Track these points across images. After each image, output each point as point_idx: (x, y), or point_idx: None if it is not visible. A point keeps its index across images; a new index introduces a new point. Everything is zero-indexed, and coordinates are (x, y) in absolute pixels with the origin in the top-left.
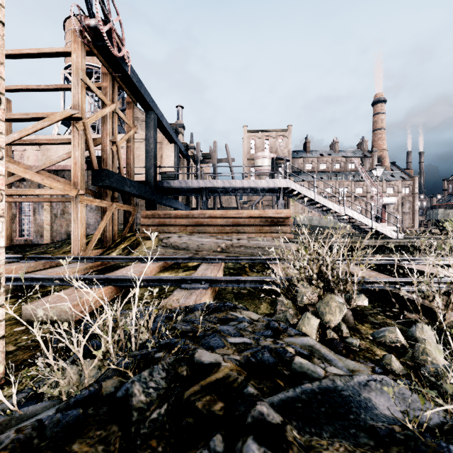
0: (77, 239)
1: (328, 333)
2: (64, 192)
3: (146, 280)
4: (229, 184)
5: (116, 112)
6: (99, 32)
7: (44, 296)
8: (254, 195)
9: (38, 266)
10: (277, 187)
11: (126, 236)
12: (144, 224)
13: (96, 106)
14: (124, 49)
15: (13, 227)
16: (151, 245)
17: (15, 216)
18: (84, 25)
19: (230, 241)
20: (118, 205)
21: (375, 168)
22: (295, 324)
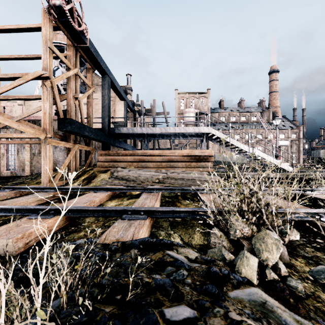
0: (46, 173)
1: (267, 274)
2: (35, 136)
3: (92, 211)
4: (165, 130)
5: (78, 75)
6: (63, 11)
7: (2, 225)
8: (184, 138)
9: (10, 195)
10: (201, 133)
11: (86, 170)
12: (100, 160)
13: None
14: (83, 25)
15: (1, 163)
16: (105, 177)
17: (4, 155)
18: (51, 4)
19: (166, 173)
20: (80, 146)
21: (275, 119)
22: (233, 264)
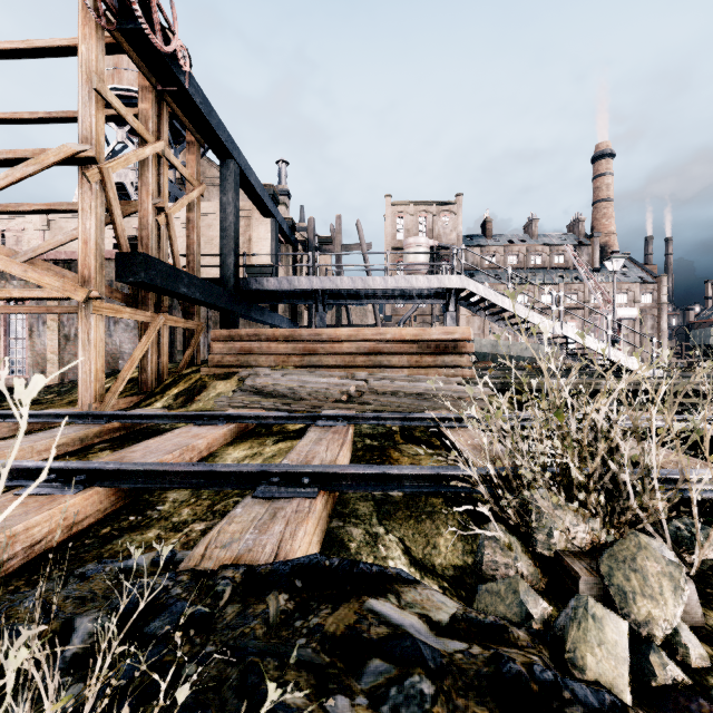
0: (89, 379)
1: (656, 667)
2: (64, 294)
3: (182, 474)
4: (363, 283)
5: (165, 157)
6: (128, 6)
7: None
8: (405, 302)
9: (0, 431)
10: (444, 290)
11: (183, 373)
12: (216, 351)
13: None
14: (175, 40)
15: None
16: (226, 388)
17: None
18: None
19: (364, 381)
20: (169, 319)
21: (610, 258)
22: (558, 638)
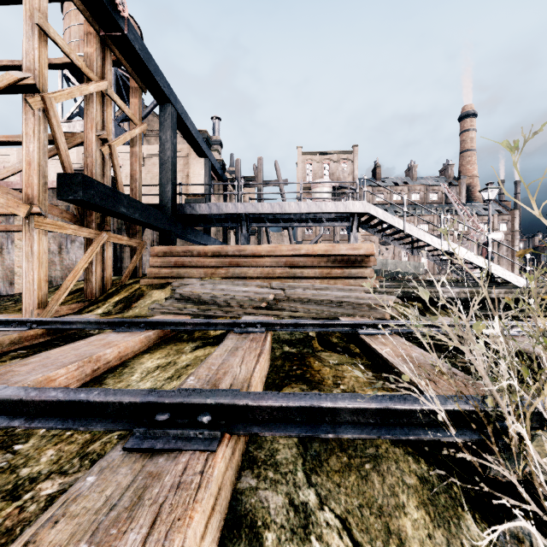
0: (32, 288)
1: None
2: (8, 210)
3: (43, 405)
4: (280, 208)
5: (108, 95)
6: None
7: None
8: (315, 225)
9: None
10: (348, 214)
11: (125, 284)
12: (154, 265)
13: None
14: None
15: None
16: (161, 297)
17: None
18: None
19: (282, 290)
20: (113, 237)
21: (486, 188)
22: None
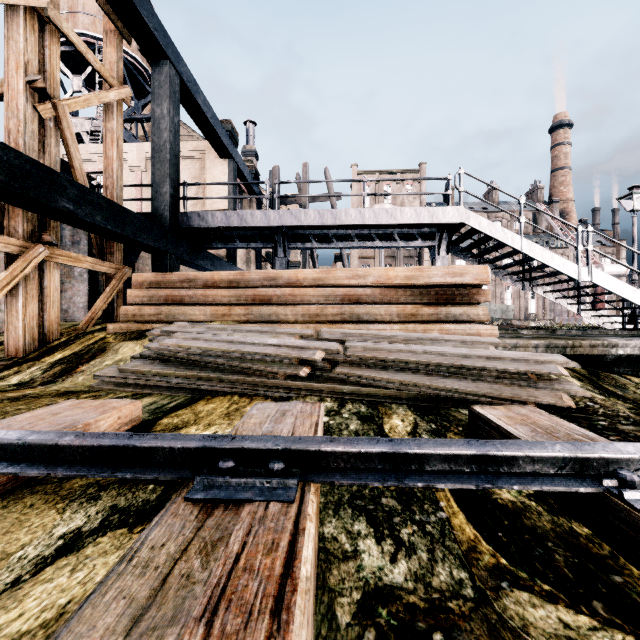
0: None
1: None
2: None
3: None
4: (333, 218)
5: (51, 21)
6: None
7: None
8: (385, 245)
9: None
10: (433, 229)
11: (86, 331)
12: (133, 301)
13: (101, 108)
14: None
15: None
16: (132, 353)
17: None
18: None
19: (339, 342)
20: (62, 255)
21: (630, 194)
22: None
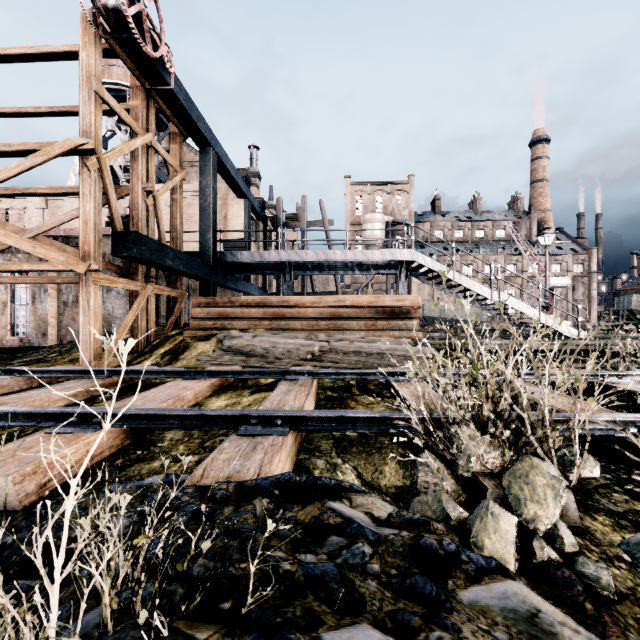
0: (88, 340)
1: (536, 549)
2: (68, 267)
3: (178, 417)
4: (325, 256)
5: (153, 147)
6: (123, 18)
7: None
8: (362, 273)
9: (17, 385)
10: (396, 262)
11: (168, 335)
12: (197, 316)
13: None
14: (163, 46)
15: (1, 321)
16: (206, 348)
17: (6, 305)
18: (98, 5)
19: (326, 342)
20: (156, 288)
21: (542, 234)
22: (466, 529)
